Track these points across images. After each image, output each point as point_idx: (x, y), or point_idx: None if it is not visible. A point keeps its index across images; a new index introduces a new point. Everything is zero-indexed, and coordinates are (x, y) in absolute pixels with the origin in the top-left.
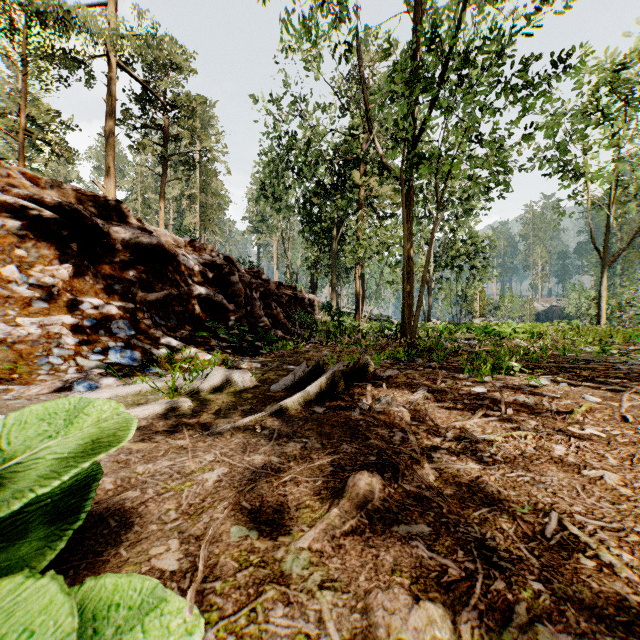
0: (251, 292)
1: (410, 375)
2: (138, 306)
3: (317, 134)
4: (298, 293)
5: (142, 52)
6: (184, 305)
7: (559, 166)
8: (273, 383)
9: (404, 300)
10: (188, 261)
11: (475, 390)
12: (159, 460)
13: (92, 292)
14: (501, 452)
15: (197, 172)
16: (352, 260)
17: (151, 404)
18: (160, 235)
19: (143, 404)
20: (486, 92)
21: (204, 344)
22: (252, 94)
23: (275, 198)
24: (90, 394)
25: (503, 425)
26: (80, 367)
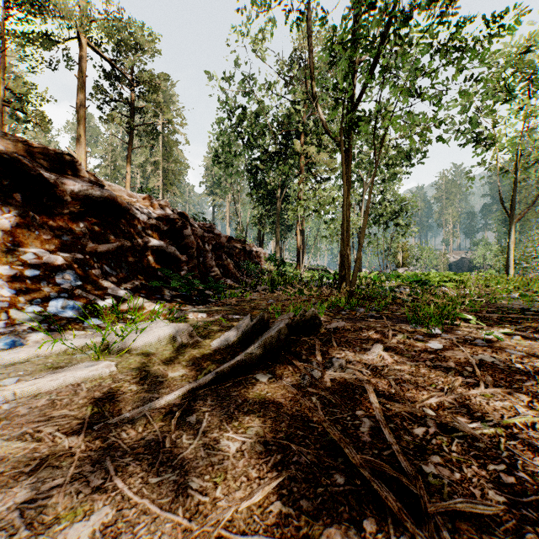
0: (204, 245)
1: (356, 327)
2: (88, 257)
3: (263, 109)
4: (247, 246)
5: (109, 33)
6: (137, 256)
7: (472, 137)
8: (215, 337)
9: (344, 251)
10: (142, 215)
11: (431, 346)
12: (18, 486)
13: (37, 243)
14: (519, 461)
15: (160, 142)
16: (294, 218)
17: (68, 369)
18: (115, 190)
19: (61, 368)
20: (425, 50)
21: (155, 293)
22: (207, 73)
23: (227, 164)
24: (6, 354)
25: (490, 402)
26: (12, 320)
